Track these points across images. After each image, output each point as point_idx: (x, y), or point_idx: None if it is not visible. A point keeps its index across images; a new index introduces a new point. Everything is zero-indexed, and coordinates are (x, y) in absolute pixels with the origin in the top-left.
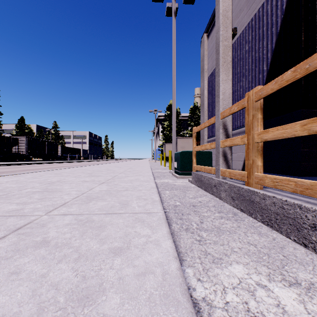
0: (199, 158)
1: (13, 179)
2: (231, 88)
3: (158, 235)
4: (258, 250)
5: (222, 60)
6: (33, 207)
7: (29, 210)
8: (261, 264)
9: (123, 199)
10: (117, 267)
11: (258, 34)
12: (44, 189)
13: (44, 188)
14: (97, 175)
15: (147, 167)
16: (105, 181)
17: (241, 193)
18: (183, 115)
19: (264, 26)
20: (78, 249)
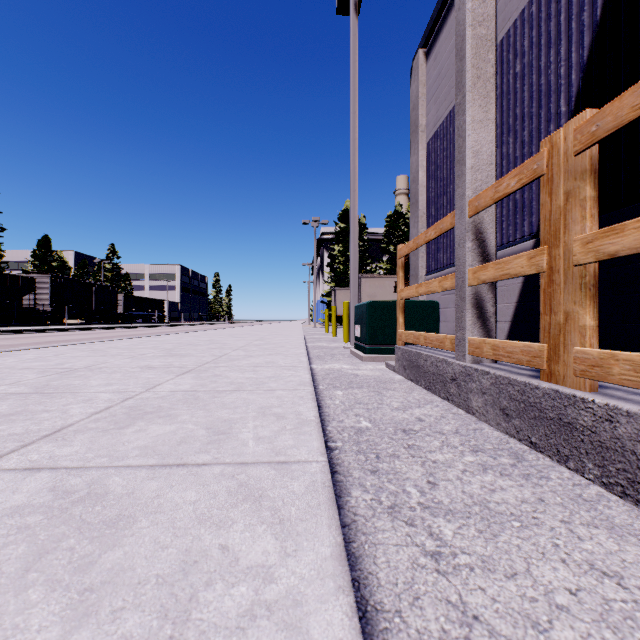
0: (409, 317)
1: None
2: (493, 142)
3: (302, 565)
4: (639, 604)
5: (473, 73)
6: None
7: None
8: None
9: (221, 416)
10: None
11: (547, 32)
12: (37, 388)
13: (40, 386)
14: (184, 353)
15: (297, 336)
16: (195, 367)
17: (531, 400)
18: (371, 232)
19: (562, 13)
20: None
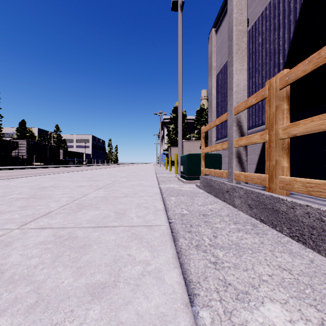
0: (207, 161)
1: (3, 183)
2: (246, 80)
3: (160, 260)
4: (296, 279)
5: (236, 47)
6: (8, 217)
7: (1, 221)
8: (306, 302)
9: (120, 207)
10: (90, 325)
11: (273, 24)
12: (31, 195)
13: (32, 194)
14: (97, 179)
15: (151, 171)
16: (104, 186)
17: (261, 200)
18: (189, 118)
19: (280, 15)
20: (40, 287)
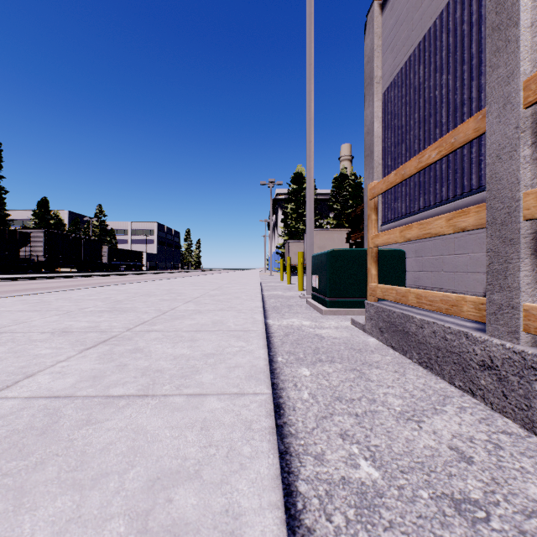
0: None
1: None
2: None
3: None
4: None
5: None
6: None
7: None
8: None
9: None
10: None
11: None
12: None
13: None
14: (129, 306)
15: (254, 285)
16: (121, 332)
17: None
18: (319, 192)
19: None
20: None
